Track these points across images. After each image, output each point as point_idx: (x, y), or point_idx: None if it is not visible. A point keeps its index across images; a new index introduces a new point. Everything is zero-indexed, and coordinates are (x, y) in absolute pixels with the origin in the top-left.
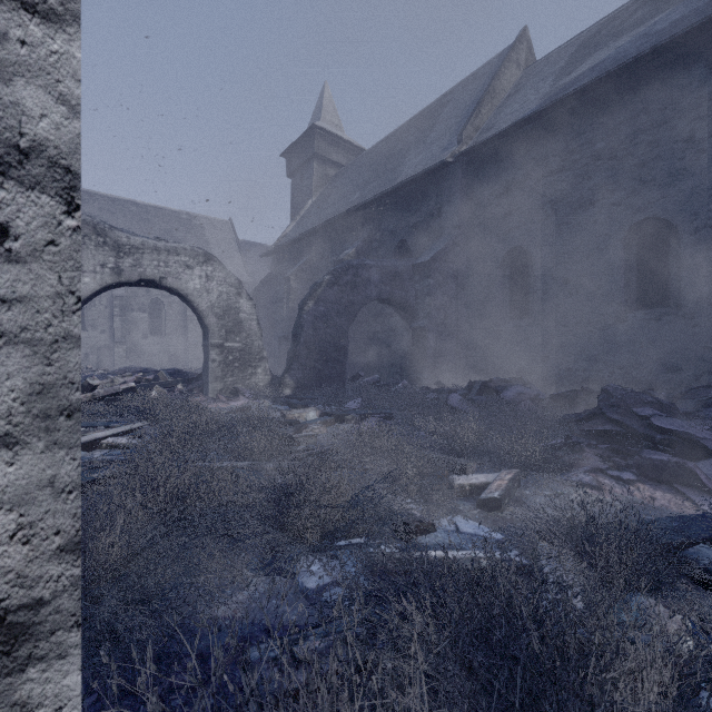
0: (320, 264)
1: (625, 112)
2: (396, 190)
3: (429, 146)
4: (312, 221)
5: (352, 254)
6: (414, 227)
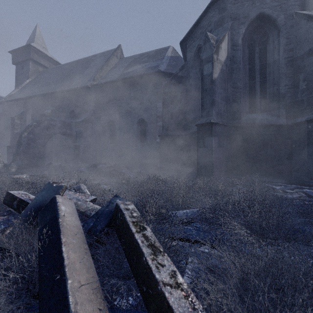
0: (33, 113)
1: (137, 88)
2: (70, 91)
3: (84, 76)
4: (28, 92)
5: (49, 112)
6: (77, 106)
